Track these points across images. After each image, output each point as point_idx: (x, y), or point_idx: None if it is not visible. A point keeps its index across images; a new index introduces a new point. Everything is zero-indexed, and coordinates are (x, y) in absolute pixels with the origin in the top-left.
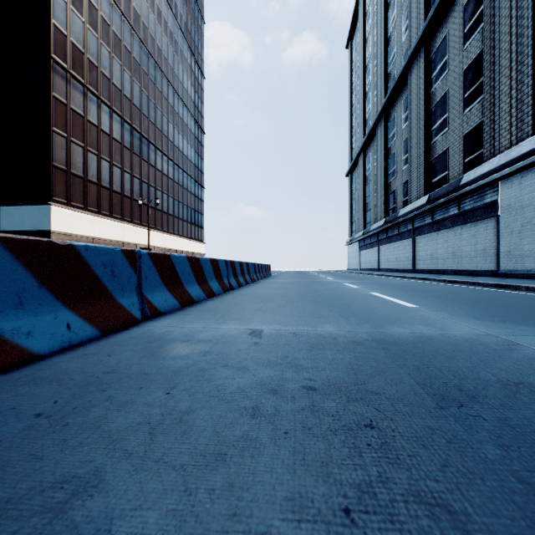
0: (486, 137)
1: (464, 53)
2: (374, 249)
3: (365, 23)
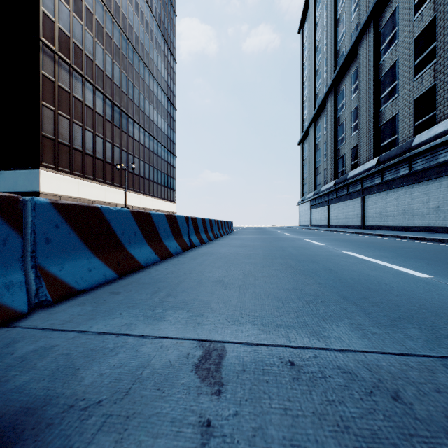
0: (440, 99)
1: (414, 23)
2: (324, 208)
3: (316, 10)
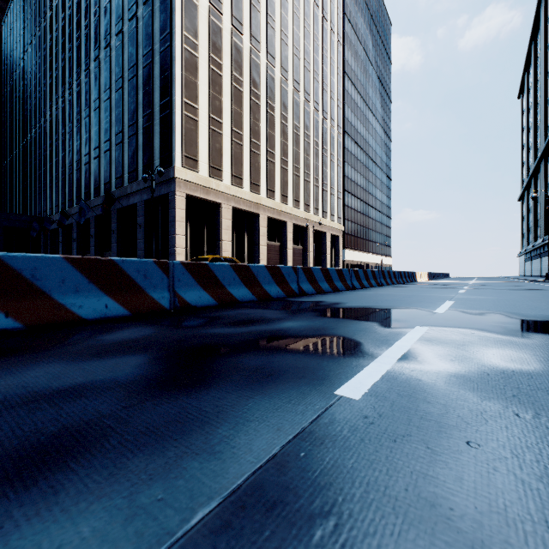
0: None
1: None
2: (530, 262)
3: (528, 96)
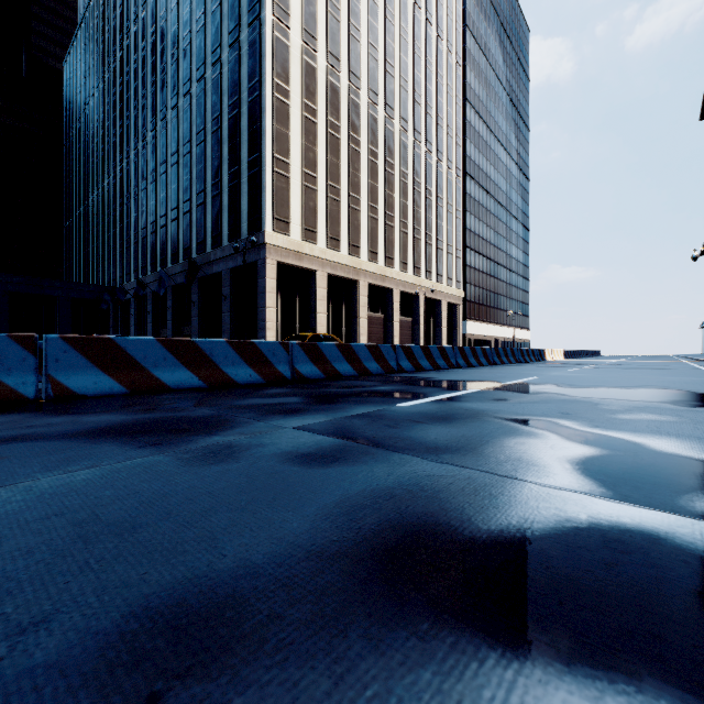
0: None
1: None
2: None
3: None
